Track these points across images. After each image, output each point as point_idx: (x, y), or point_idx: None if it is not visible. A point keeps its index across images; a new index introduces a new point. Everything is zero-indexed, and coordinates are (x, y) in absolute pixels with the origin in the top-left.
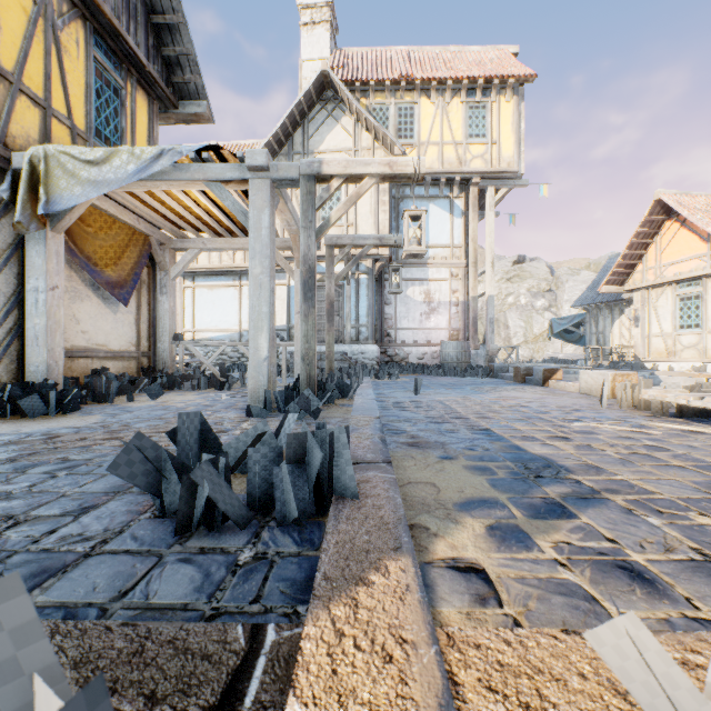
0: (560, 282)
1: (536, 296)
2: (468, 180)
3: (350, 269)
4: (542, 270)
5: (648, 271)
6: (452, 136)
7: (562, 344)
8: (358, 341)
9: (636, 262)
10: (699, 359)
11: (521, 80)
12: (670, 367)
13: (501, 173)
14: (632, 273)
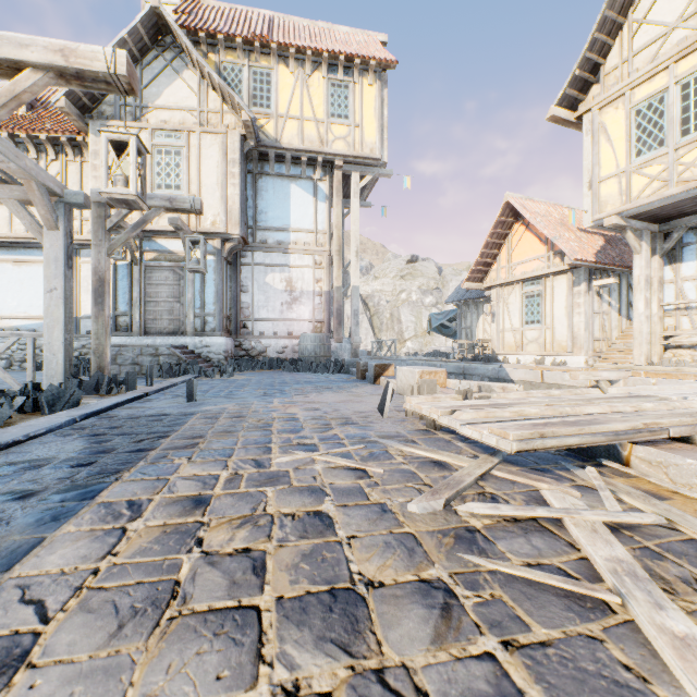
0: (446, 281)
1: (425, 293)
2: (332, 163)
3: (131, 237)
4: (432, 270)
5: (501, 270)
6: (313, 112)
7: (446, 338)
8: (203, 332)
9: (492, 261)
10: (540, 352)
11: (383, 64)
12: (518, 359)
13: (365, 159)
14: (489, 272)
